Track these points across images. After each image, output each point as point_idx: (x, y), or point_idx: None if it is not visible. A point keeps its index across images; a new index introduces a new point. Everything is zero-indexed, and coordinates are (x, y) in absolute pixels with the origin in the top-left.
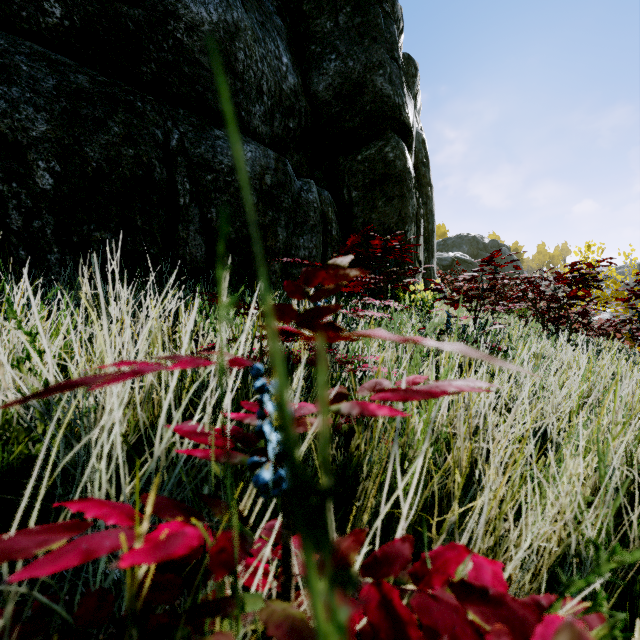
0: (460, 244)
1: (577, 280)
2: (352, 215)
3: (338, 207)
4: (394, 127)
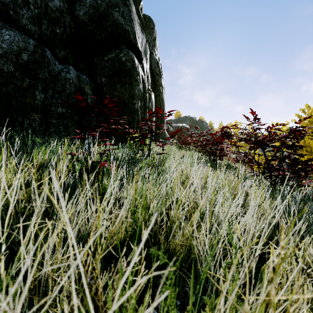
0: (185, 120)
1: (223, 135)
2: (103, 92)
3: (95, 87)
4: (126, 43)
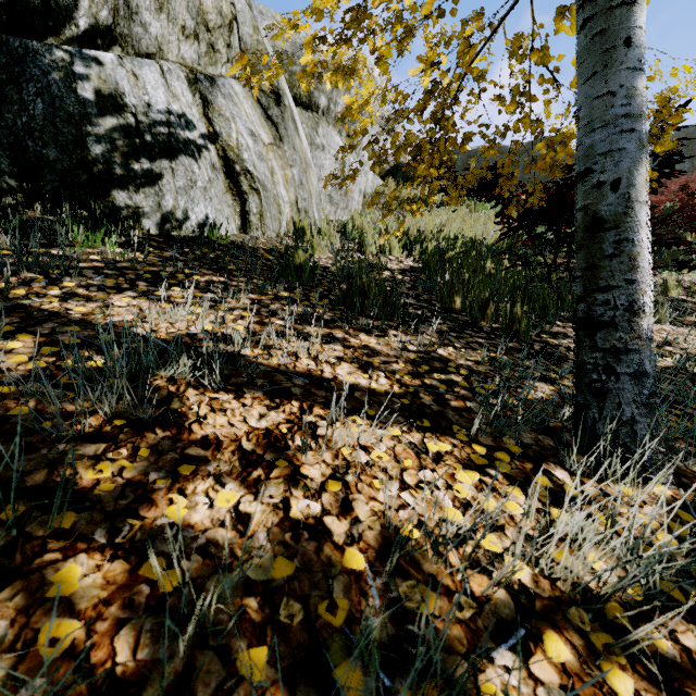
0: None
1: None
2: None
3: None
4: None
